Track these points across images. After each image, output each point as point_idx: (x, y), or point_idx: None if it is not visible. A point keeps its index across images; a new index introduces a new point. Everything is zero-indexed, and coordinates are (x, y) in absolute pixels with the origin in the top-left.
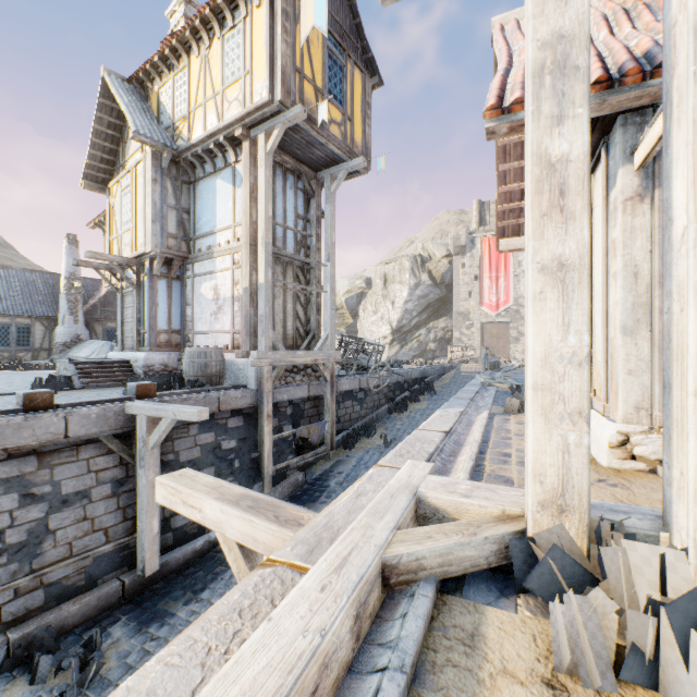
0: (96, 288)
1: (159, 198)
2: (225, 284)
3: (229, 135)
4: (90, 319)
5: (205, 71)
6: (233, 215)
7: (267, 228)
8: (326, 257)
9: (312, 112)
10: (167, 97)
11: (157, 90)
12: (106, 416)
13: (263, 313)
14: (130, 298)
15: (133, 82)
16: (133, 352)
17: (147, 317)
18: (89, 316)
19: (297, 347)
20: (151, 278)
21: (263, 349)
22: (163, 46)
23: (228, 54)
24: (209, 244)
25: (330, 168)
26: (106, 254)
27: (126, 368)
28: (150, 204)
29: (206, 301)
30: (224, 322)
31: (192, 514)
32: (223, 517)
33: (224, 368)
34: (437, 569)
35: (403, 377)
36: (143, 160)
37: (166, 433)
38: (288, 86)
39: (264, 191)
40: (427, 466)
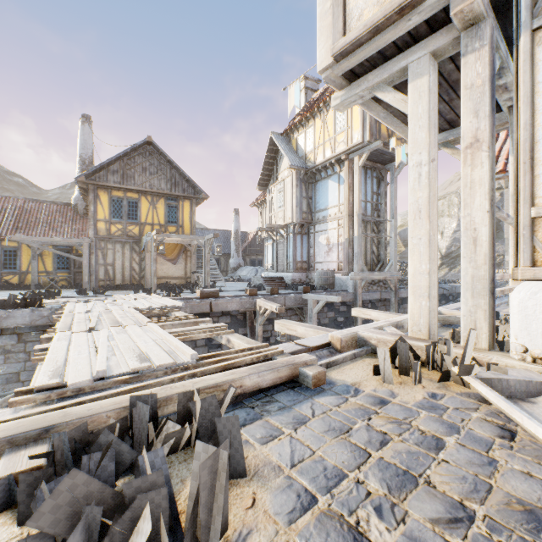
0: (244, 236)
1: (299, 194)
2: (333, 236)
3: (337, 159)
4: (244, 255)
5: (324, 127)
6: (338, 199)
7: (359, 206)
8: (391, 216)
9: (384, 140)
10: (301, 141)
11: (296, 137)
12: (296, 299)
13: (356, 252)
14: (281, 245)
15: (283, 135)
16: (284, 272)
17: (292, 255)
18: (243, 253)
19: (372, 270)
20: (294, 235)
21: (356, 271)
22: (302, 117)
23: (337, 118)
24: (323, 215)
25: (394, 162)
26: (274, 224)
27: (282, 280)
28: (295, 198)
29: (321, 245)
30: (333, 257)
31: (366, 317)
32: (378, 316)
33: (335, 281)
34: (441, 321)
35: (447, 291)
36: (290, 176)
37: (320, 307)
38: (372, 132)
39: (357, 187)
40: (444, 308)
